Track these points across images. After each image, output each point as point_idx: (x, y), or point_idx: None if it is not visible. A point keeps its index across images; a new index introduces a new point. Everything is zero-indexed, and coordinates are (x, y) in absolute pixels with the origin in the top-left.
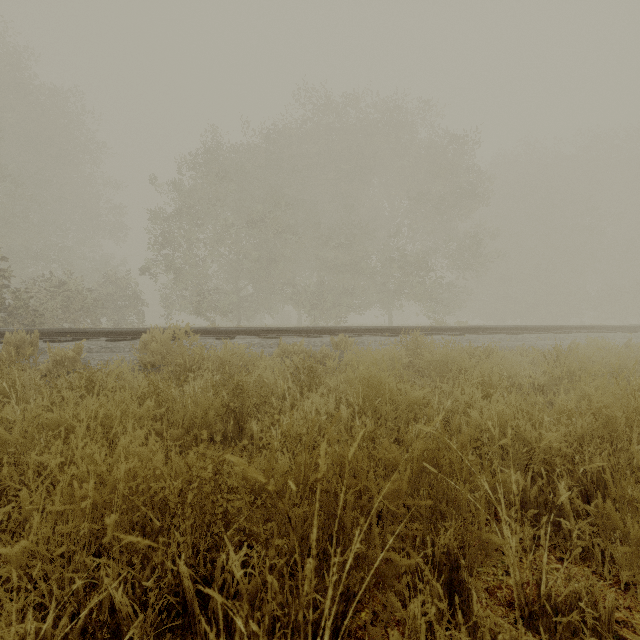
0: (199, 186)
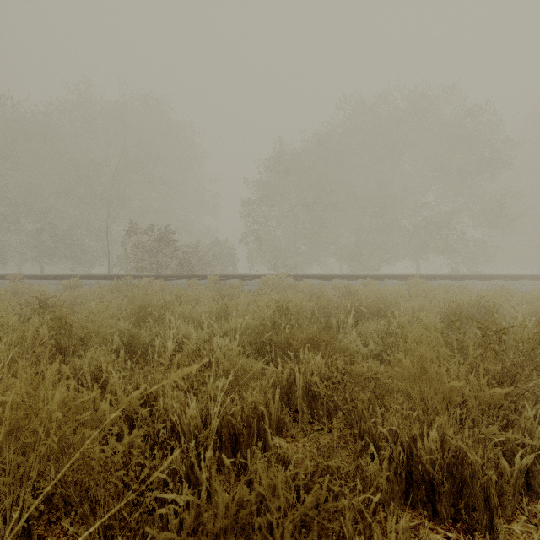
0: (272, 180)
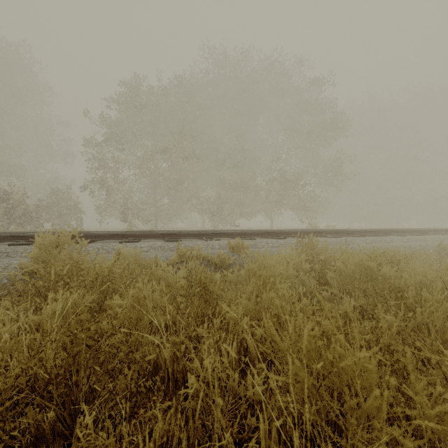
0: (123, 118)
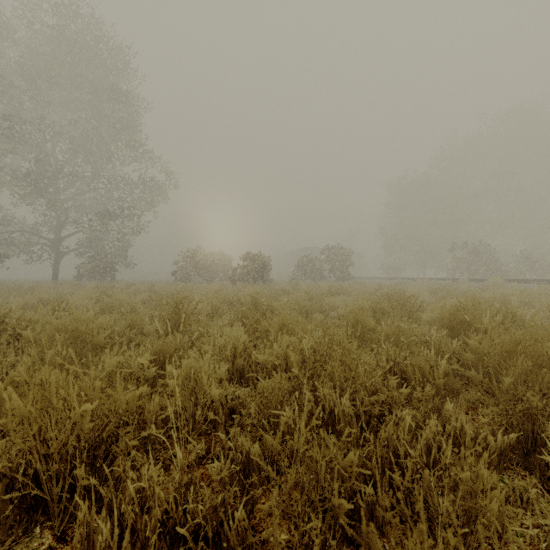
0: None
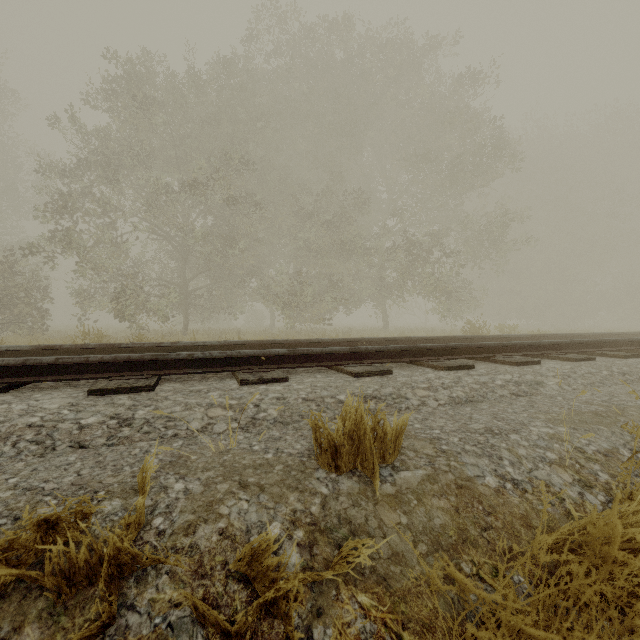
0: (116, 125)
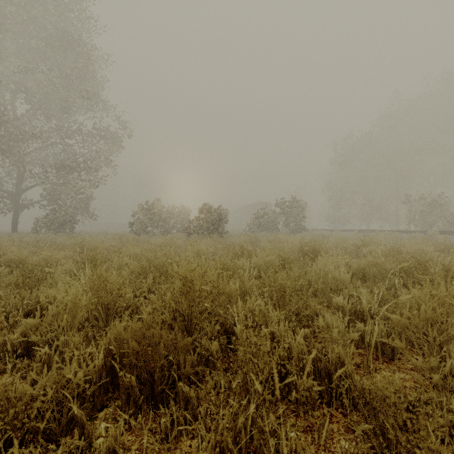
0: None
